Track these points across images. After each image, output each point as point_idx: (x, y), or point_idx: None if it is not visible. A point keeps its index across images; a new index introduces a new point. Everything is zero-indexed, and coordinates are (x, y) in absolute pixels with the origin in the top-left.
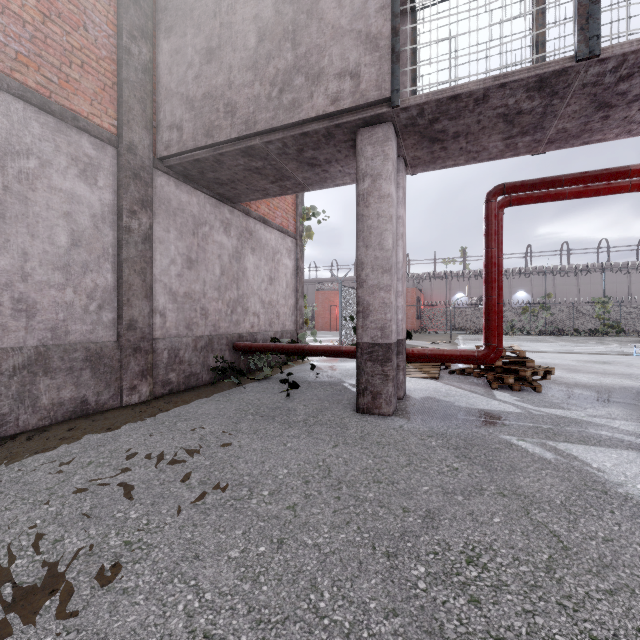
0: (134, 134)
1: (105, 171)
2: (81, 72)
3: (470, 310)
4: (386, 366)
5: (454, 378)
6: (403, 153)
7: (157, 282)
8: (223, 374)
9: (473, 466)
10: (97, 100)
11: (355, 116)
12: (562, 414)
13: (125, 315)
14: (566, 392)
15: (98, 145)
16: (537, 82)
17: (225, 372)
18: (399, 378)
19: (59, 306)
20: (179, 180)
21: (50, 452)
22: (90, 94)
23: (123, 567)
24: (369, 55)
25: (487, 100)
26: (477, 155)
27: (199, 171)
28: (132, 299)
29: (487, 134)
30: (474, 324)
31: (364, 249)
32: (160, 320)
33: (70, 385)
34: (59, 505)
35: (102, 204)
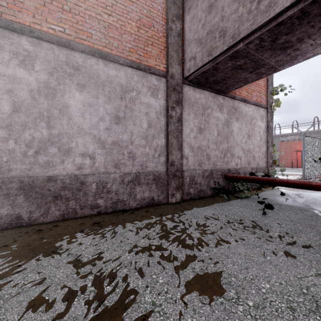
0: (173, 69)
1: (161, 90)
2: (152, 47)
3: None
4: None
5: None
6: None
7: (184, 141)
8: (218, 192)
9: None
10: (158, 58)
11: None
12: None
13: (169, 159)
14: None
15: (158, 79)
16: None
17: (219, 191)
18: None
19: (143, 155)
20: (195, 87)
21: (136, 222)
22: (155, 56)
23: None
24: None
25: None
26: None
27: (205, 79)
28: (172, 151)
29: None
30: None
31: None
32: (185, 161)
33: (147, 190)
34: (131, 256)
35: (160, 106)
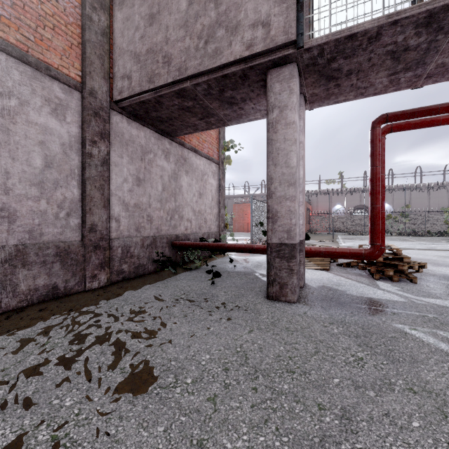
0: (95, 82)
1: (72, 110)
2: (53, 33)
3: (346, 217)
4: (291, 262)
5: (342, 270)
6: (304, 91)
7: (113, 195)
8: (163, 265)
9: (376, 356)
10: (66, 55)
11: (266, 58)
12: (441, 304)
13: (87, 221)
14: (438, 283)
15: (66, 90)
16: (426, 18)
17: (165, 264)
18: (300, 271)
19: (35, 214)
20: (130, 118)
21: (19, 331)
22: (60, 50)
23: None
24: (278, 6)
25: (379, 38)
26: (364, 91)
27: (145, 111)
28: (93, 208)
29: (375, 71)
30: (349, 227)
31: (273, 167)
32: (115, 224)
33: (43, 275)
34: (7, 388)
35: (70, 135)
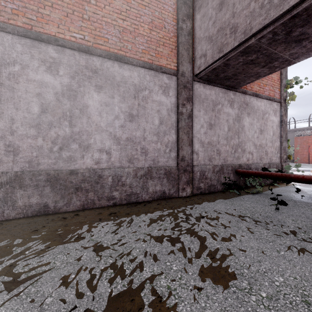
0: (184, 67)
1: (172, 88)
2: (163, 47)
3: None
4: None
5: None
6: None
7: (194, 137)
8: (229, 187)
9: None
10: (169, 57)
11: None
12: None
13: (180, 154)
14: None
15: (169, 77)
16: None
17: (230, 186)
18: None
19: (155, 150)
20: (205, 83)
21: (149, 214)
22: (166, 56)
23: (164, 306)
24: None
25: None
26: None
27: (215, 75)
28: (183, 146)
29: None
30: None
31: None
32: (195, 156)
33: (159, 184)
34: (146, 244)
35: (171, 103)
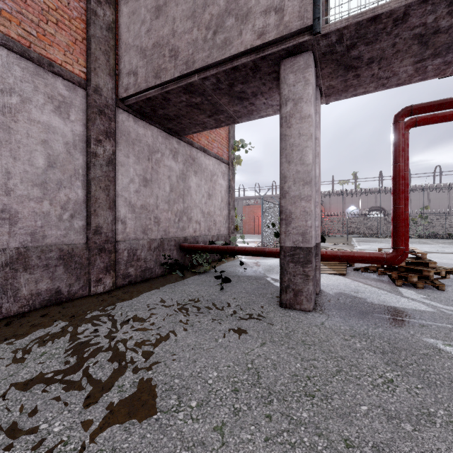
0: (99, 79)
1: (76, 108)
2: (56, 28)
3: (361, 219)
4: (307, 267)
5: (359, 275)
6: (319, 83)
7: (119, 197)
8: (171, 269)
9: (408, 378)
10: (69, 51)
11: (279, 47)
12: None
13: (92, 222)
14: None
15: (70, 87)
16: None
17: (172, 267)
18: (316, 276)
19: (37, 215)
20: (137, 117)
21: (16, 340)
22: (63, 46)
23: None
24: None
25: (406, 19)
26: (386, 81)
27: (151, 109)
28: (98, 210)
29: (399, 58)
30: (364, 229)
31: (286, 164)
32: (121, 226)
33: (46, 279)
34: None
35: (74, 134)
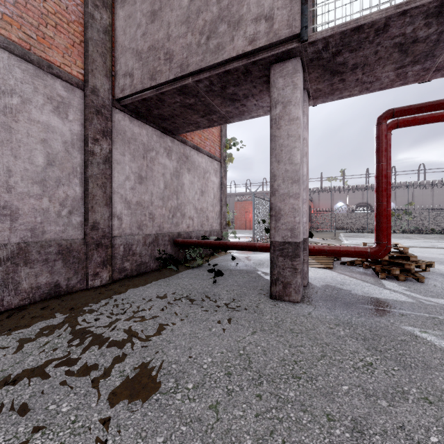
0: (97, 80)
1: (74, 108)
2: (55, 31)
3: (348, 215)
4: (295, 261)
5: (345, 268)
6: (307, 86)
7: (115, 193)
8: (165, 263)
9: (386, 361)
10: (68, 53)
11: (269, 53)
12: None
13: (89, 218)
14: None
15: (68, 88)
16: (437, 7)
17: (167, 262)
18: (304, 269)
19: (37, 212)
20: (132, 116)
21: (19, 330)
22: (62, 48)
23: None
24: None
25: (387, 30)
26: (370, 85)
27: (147, 109)
28: (95, 206)
29: (382, 64)
30: (351, 225)
31: (276, 164)
32: (117, 222)
33: (46, 273)
34: (4, 391)
35: (72, 133)
